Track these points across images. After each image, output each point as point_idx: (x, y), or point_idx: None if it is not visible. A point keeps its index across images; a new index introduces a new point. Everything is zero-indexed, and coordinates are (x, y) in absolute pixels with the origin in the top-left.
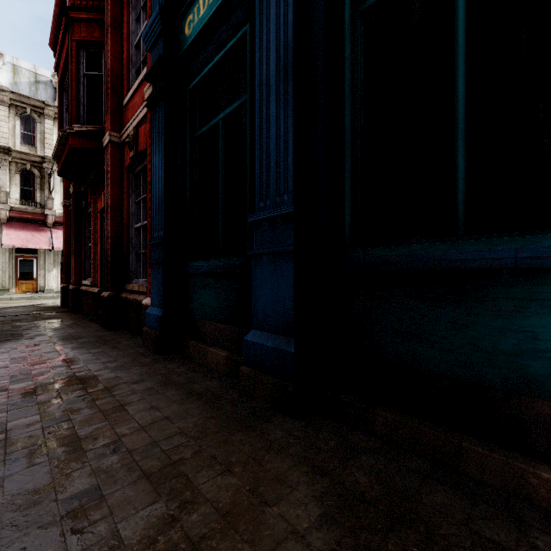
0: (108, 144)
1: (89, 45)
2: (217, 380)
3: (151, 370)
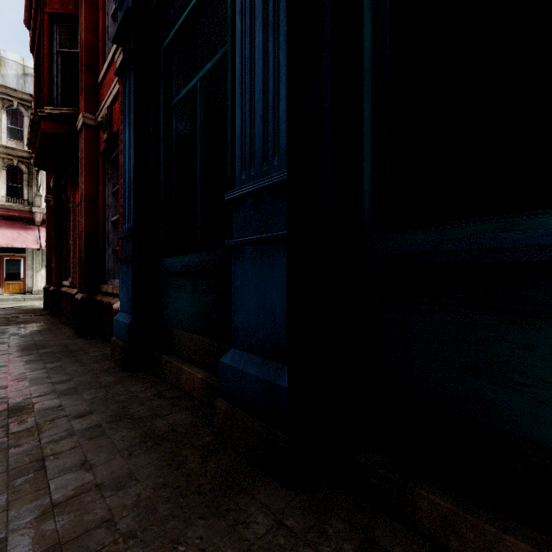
0: (81, 127)
1: (63, 19)
2: (188, 413)
3: (108, 395)
